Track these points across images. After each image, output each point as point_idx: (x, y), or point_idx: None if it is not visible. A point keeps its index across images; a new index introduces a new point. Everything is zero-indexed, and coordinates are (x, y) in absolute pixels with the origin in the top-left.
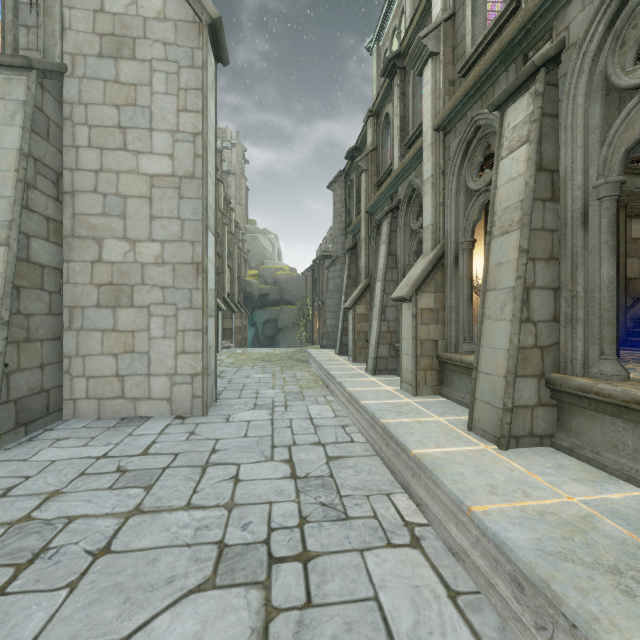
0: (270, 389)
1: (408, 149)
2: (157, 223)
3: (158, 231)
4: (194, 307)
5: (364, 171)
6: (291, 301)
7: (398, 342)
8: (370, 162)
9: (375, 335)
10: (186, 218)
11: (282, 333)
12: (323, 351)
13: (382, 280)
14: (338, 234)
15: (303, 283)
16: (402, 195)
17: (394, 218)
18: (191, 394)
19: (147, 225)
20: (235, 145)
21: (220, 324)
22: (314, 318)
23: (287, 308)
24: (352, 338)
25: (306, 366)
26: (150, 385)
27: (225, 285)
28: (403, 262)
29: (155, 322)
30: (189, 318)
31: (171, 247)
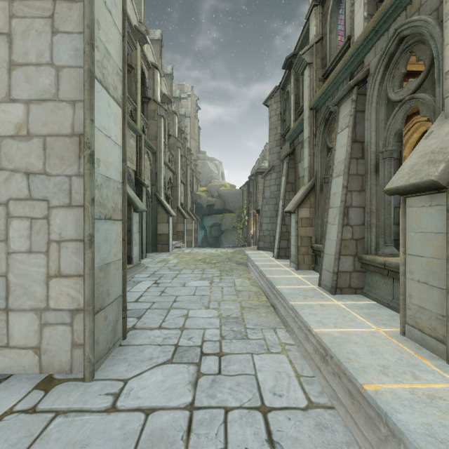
0: (203, 309)
1: (380, 3)
2: (19, 73)
3: (21, 86)
4: (75, 204)
5: (307, 65)
6: (231, 210)
7: (366, 253)
8: (315, 54)
9: (334, 243)
10: (63, 64)
11: (224, 234)
12: (260, 253)
13: (344, 173)
14: (274, 145)
15: (240, 196)
16: (373, 61)
17: (360, 94)
18: (70, 341)
19: (4, 77)
20: (190, 95)
21: (171, 228)
22: (249, 223)
23: (228, 215)
24: (295, 244)
25: (245, 270)
26: (8, 326)
27: (178, 196)
28: (375, 148)
29: (16, 228)
30: (67, 221)
31: (40, 110)
